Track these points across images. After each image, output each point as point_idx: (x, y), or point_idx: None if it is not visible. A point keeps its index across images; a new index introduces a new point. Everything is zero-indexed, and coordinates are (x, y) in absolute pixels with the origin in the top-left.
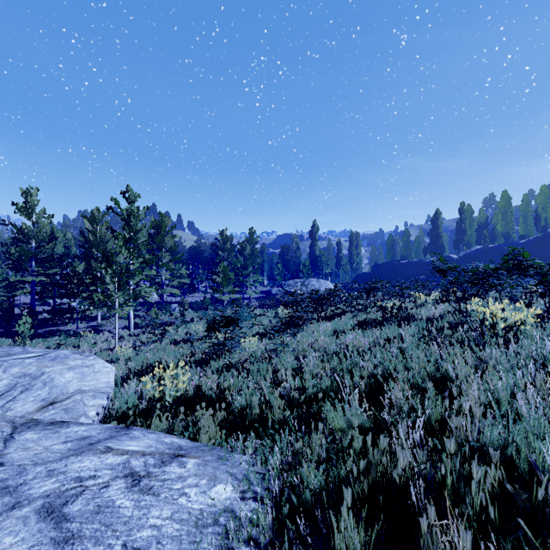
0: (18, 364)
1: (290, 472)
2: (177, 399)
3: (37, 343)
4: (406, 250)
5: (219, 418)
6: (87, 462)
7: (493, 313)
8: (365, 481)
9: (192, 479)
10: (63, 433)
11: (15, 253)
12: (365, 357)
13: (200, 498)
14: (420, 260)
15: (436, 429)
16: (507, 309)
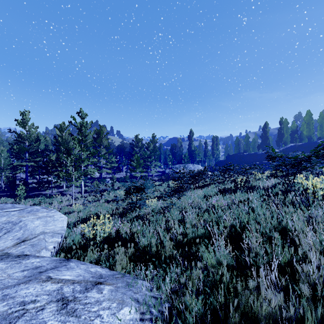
0: (6, 215)
1: (176, 300)
2: (104, 238)
3: (28, 201)
4: (246, 147)
5: (129, 253)
6: (31, 289)
7: (313, 184)
8: (237, 316)
9: (105, 303)
10: (23, 264)
11: (16, 149)
12: (227, 213)
13: (110, 319)
14: (255, 153)
15: (288, 272)
16: (323, 182)
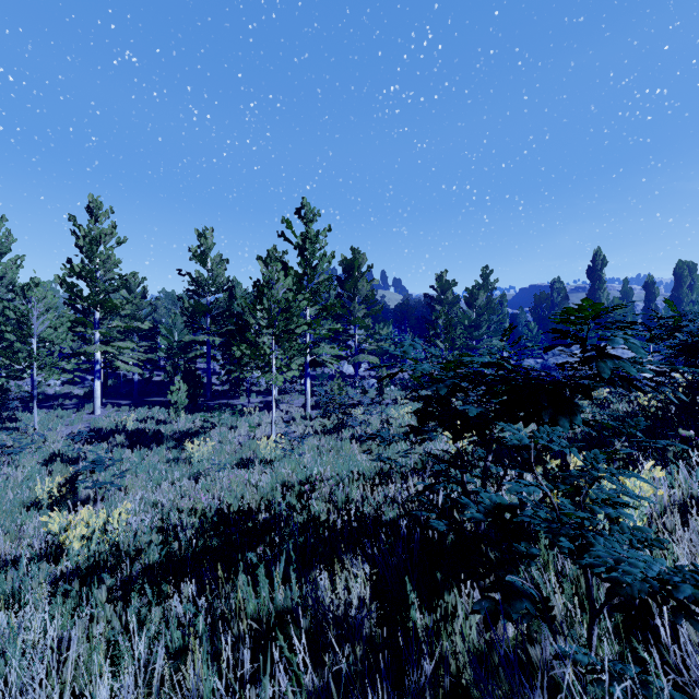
0: None
1: None
2: None
3: (194, 418)
4: None
5: None
6: None
7: None
8: None
9: None
10: None
11: (189, 308)
12: None
13: None
14: None
15: None
16: None
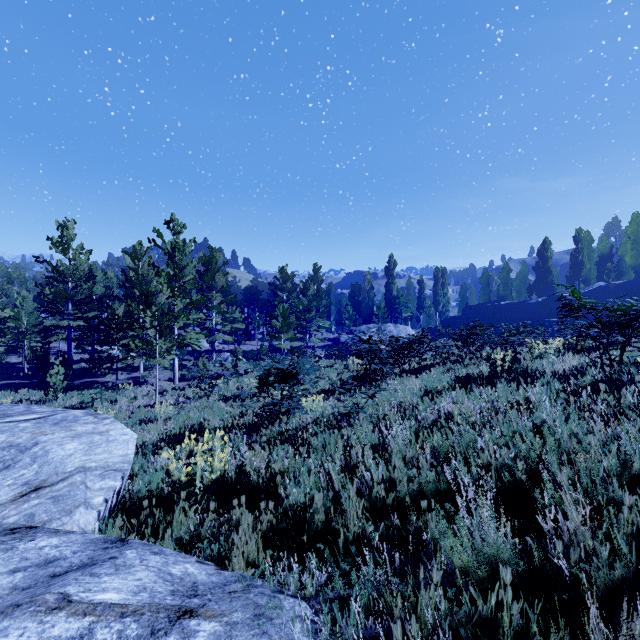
0: (7, 430)
1: None
2: (213, 482)
3: (71, 396)
4: (505, 289)
5: (265, 523)
6: (13, 635)
7: None
8: None
9: None
10: (19, 551)
11: (49, 294)
12: (486, 434)
13: None
14: (524, 301)
15: None
16: None
